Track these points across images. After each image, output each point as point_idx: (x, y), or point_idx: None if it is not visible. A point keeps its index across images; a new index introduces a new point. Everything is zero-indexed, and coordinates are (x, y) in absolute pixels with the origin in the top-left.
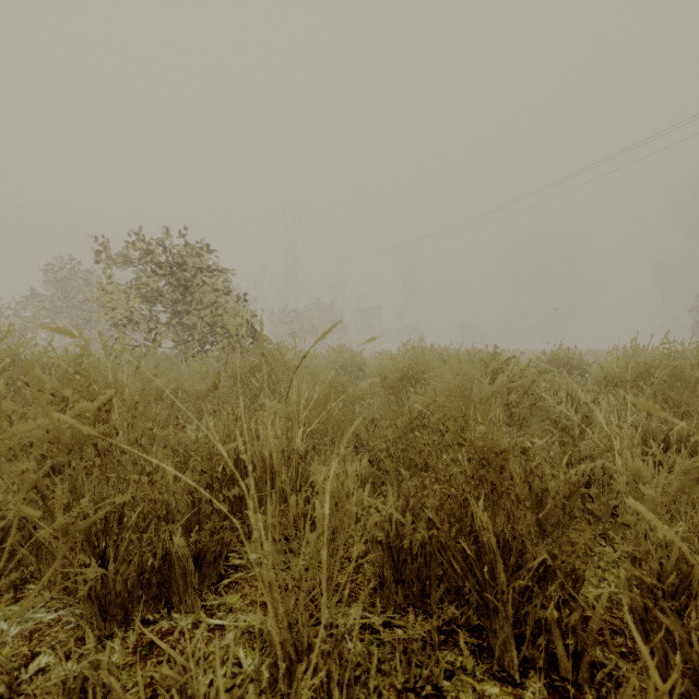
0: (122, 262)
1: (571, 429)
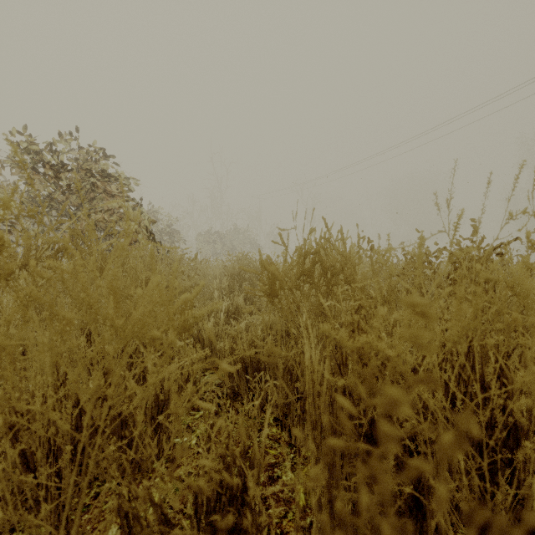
0: (13, 166)
1: None
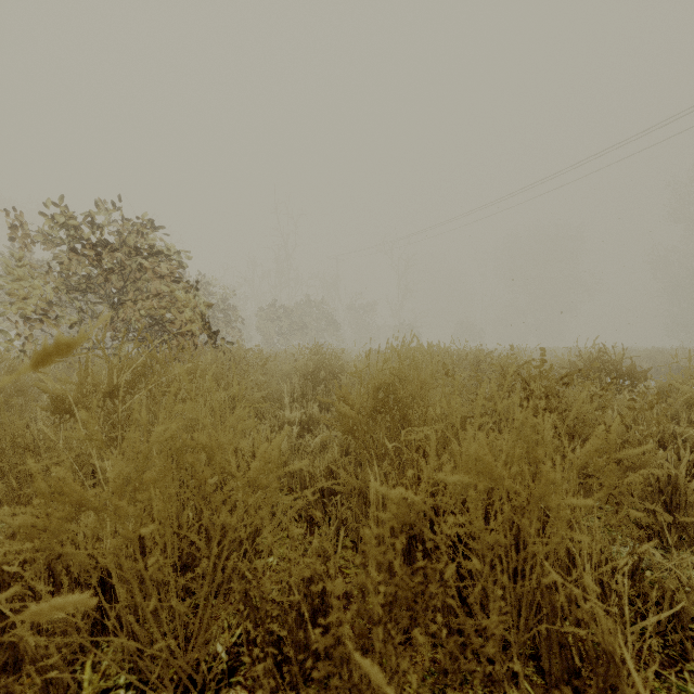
0: (43, 241)
1: (683, 502)
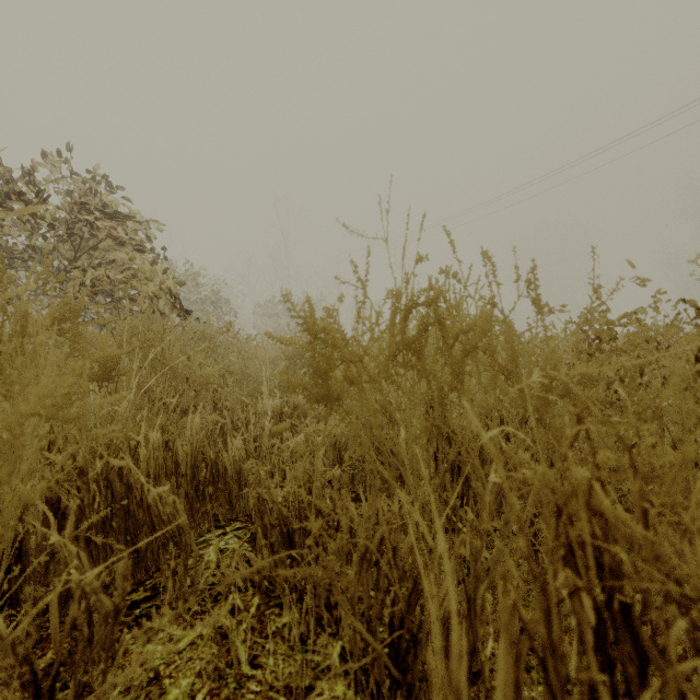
0: None
1: None
